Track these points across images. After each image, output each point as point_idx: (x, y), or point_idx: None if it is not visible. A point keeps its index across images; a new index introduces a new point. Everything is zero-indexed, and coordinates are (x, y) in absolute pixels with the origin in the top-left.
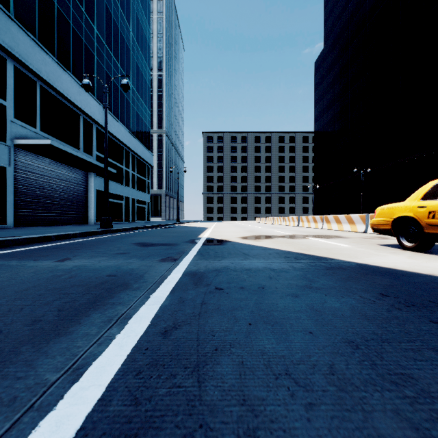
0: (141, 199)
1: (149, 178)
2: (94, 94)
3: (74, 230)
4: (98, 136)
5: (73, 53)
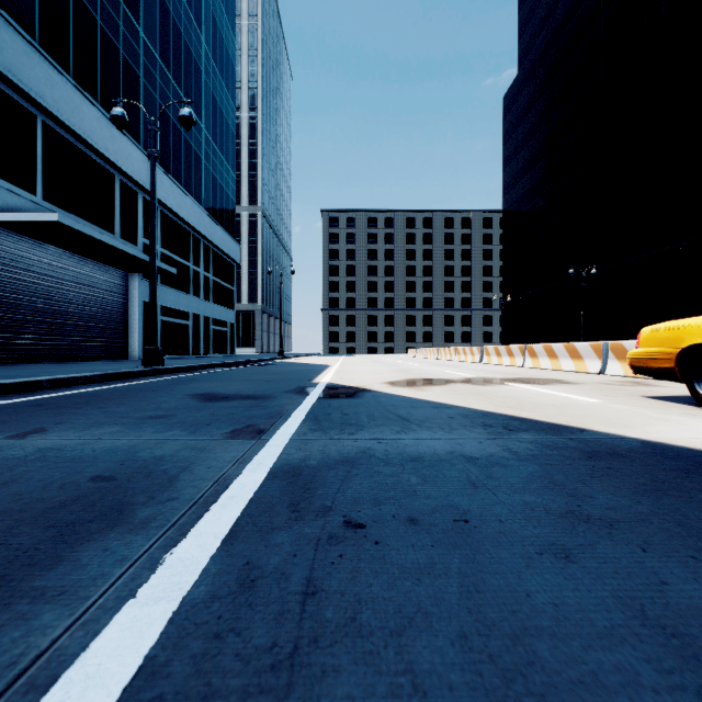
0: (220, 318)
1: (234, 284)
2: (139, 142)
3: (93, 371)
4: (147, 212)
5: (102, 71)
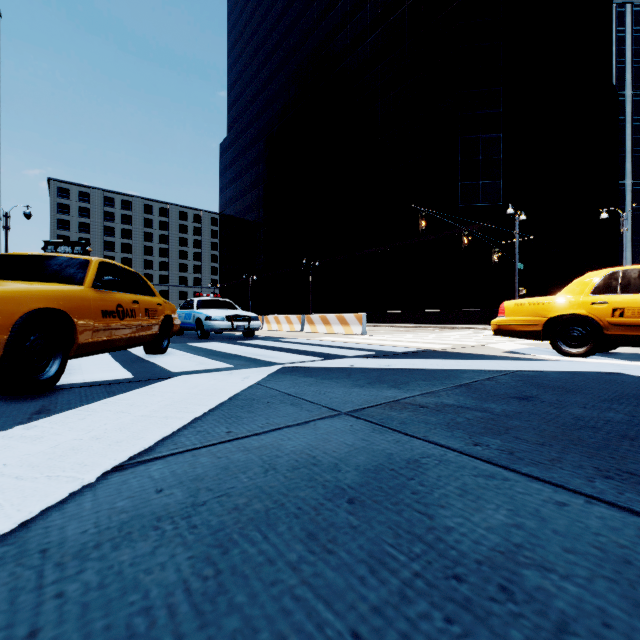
0: None
1: None
2: None
3: None
4: None
5: None
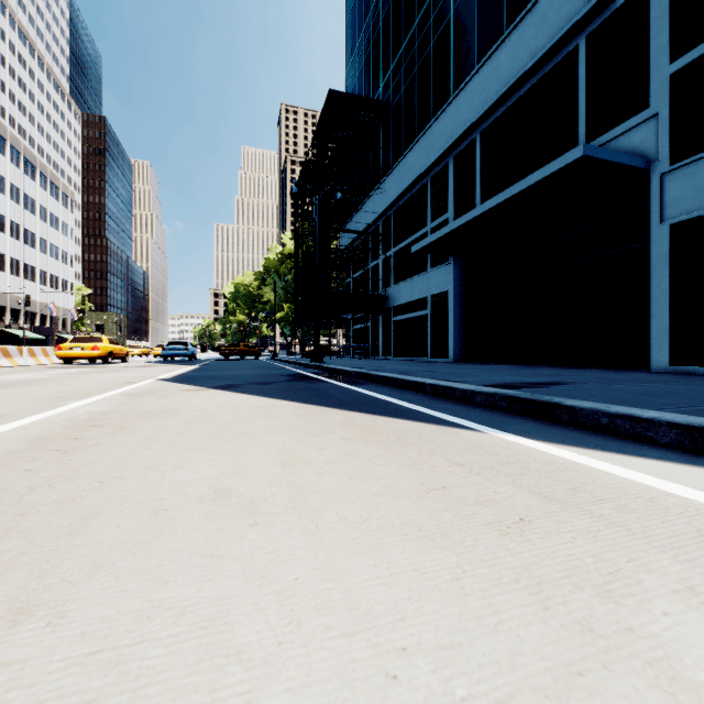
0: None
1: None
2: None
3: None
4: None
5: None
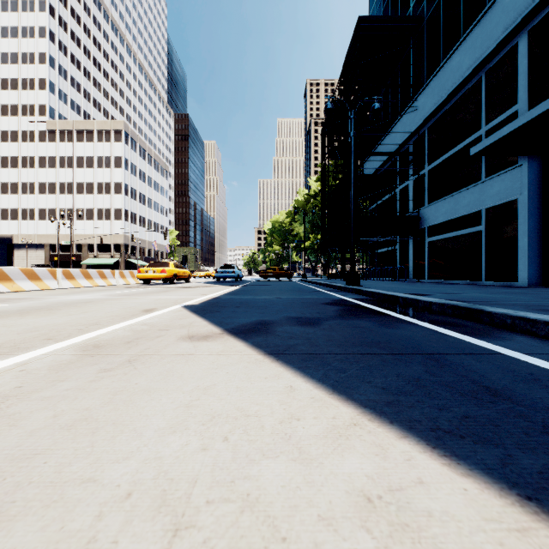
0: None
1: None
2: None
3: None
4: None
5: None
